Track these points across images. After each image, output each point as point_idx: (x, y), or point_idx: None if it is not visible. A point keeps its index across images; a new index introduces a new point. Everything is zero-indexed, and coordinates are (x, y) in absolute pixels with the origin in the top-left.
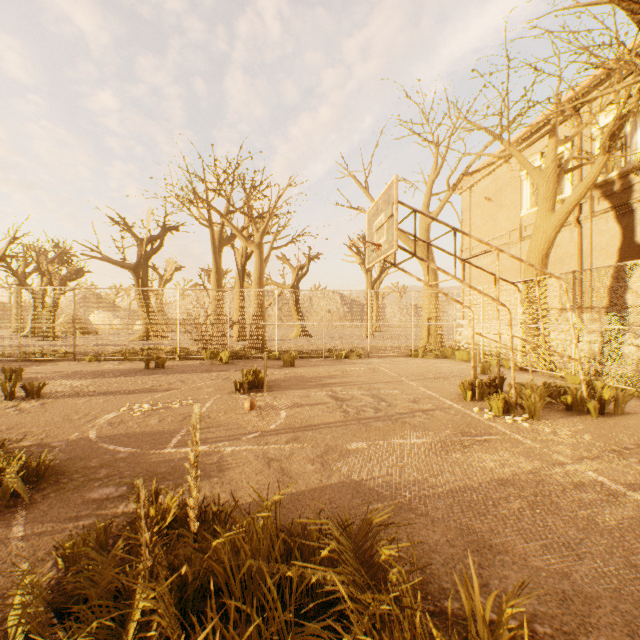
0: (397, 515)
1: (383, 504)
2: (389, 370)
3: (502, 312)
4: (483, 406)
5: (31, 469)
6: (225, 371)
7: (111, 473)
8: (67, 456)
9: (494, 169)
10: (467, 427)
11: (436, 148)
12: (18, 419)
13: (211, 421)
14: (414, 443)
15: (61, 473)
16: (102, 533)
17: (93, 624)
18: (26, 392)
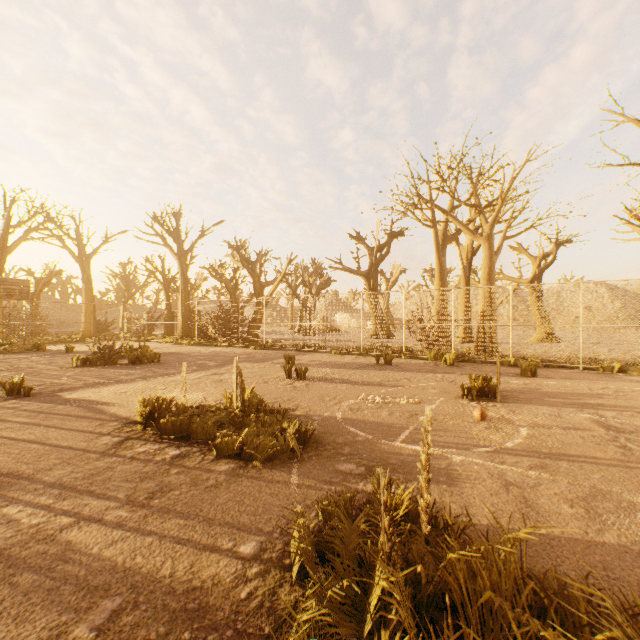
0: None
1: None
2: None
3: None
4: None
5: (301, 434)
6: (449, 373)
7: (352, 452)
8: (322, 429)
9: None
10: None
11: None
12: (293, 394)
13: (437, 424)
14: None
15: (318, 442)
16: (347, 502)
17: (343, 580)
18: (297, 374)
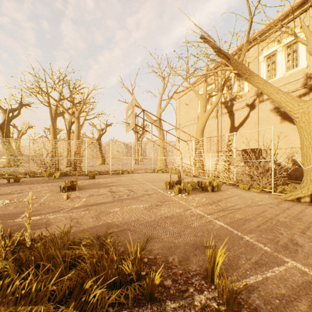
0: (122, 232)
1: (118, 229)
2: (140, 178)
3: (187, 153)
4: (173, 191)
5: None
6: (56, 182)
7: None
8: None
9: (188, 91)
10: (163, 199)
11: (163, 80)
12: None
13: (45, 205)
14: (139, 207)
15: None
16: None
17: None
18: None
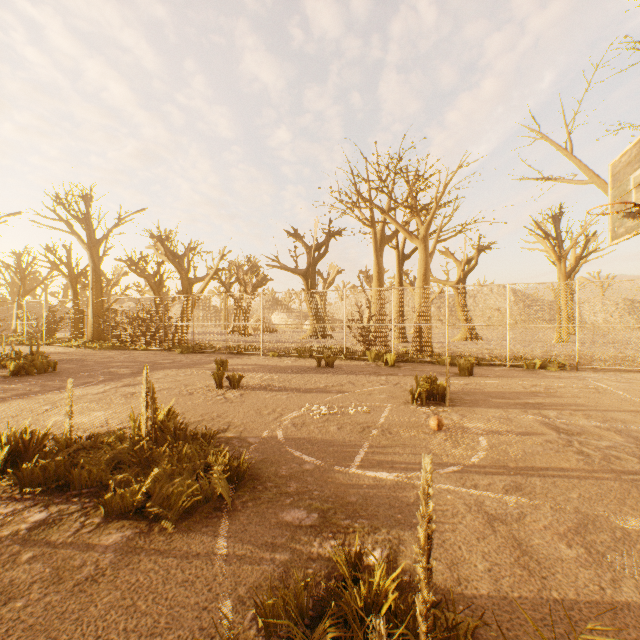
0: None
1: None
2: (624, 392)
3: None
4: None
5: (233, 469)
6: (393, 375)
7: (300, 489)
8: (260, 456)
9: None
10: None
11: None
12: (224, 407)
13: (393, 438)
14: None
15: (256, 477)
16: (301, 592)
17: None
18: (230, 382)
